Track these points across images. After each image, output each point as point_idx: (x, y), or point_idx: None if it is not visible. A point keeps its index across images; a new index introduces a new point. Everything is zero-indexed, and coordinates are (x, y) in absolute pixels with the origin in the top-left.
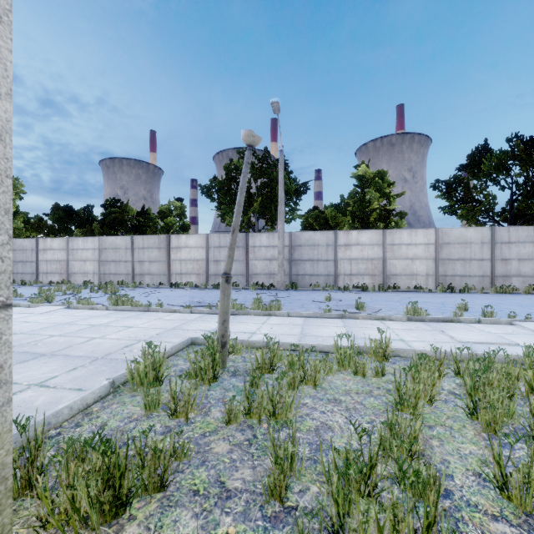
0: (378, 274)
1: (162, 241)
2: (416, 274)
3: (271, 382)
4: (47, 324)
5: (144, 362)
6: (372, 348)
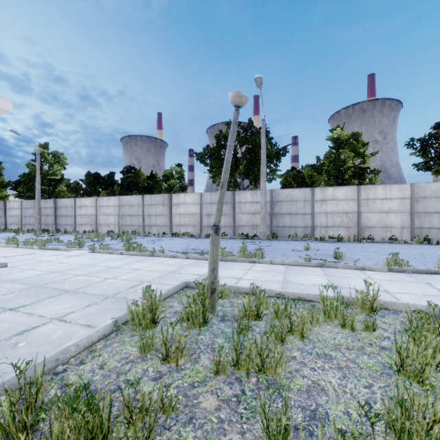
0: (353, 227)
1: (165, 199)
2: (391, 227)
3: (258, 330)
4: (75, 265)
5: (142, 305)
6: (358, 299)
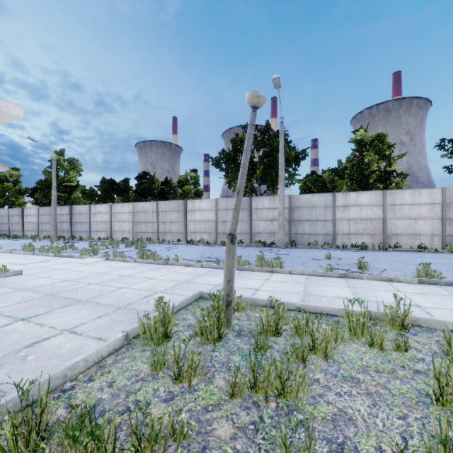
0: (377, 234)
1: (180, 205)
2: (420, 234)
3: (277, 347)
4: (89, 273)
5: (154, 318)
6: (387, 315)
